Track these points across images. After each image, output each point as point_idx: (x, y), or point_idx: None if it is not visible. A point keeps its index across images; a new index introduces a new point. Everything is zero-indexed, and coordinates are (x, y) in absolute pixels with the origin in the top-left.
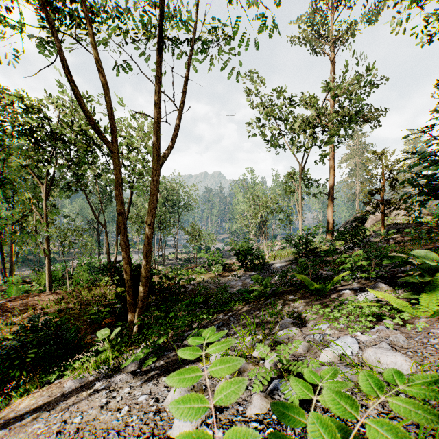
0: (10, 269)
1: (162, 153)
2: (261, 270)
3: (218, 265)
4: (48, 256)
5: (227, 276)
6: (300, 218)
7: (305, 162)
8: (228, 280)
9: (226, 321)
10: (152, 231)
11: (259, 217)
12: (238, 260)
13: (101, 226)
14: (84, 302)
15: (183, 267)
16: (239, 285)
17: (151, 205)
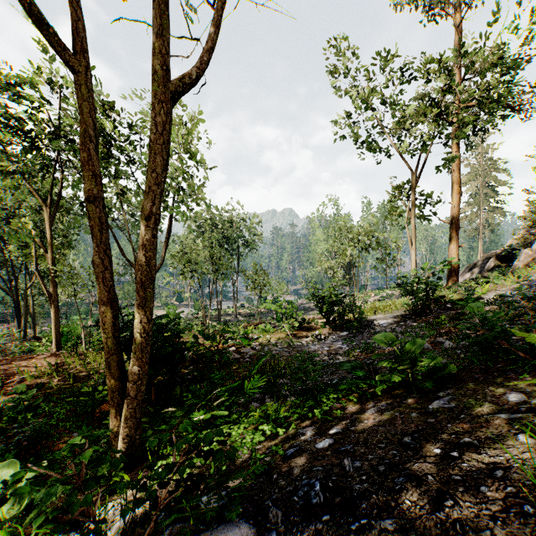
0: (25, 322)
1: (181, 78)
2: (358, 329)
3: (291, 319)
4: (55, 303)
5: (305, 337)
6: (412, 253)
7: (421, 169)
8: (307, 343)
9: (328, 467)
10: (155, 233)
11: (349, 255)
12: (321, 313)
13: (131, 264)
14: (86, 372)
15: (241, 322)
16: (325, 350)
17: (153, 177)
